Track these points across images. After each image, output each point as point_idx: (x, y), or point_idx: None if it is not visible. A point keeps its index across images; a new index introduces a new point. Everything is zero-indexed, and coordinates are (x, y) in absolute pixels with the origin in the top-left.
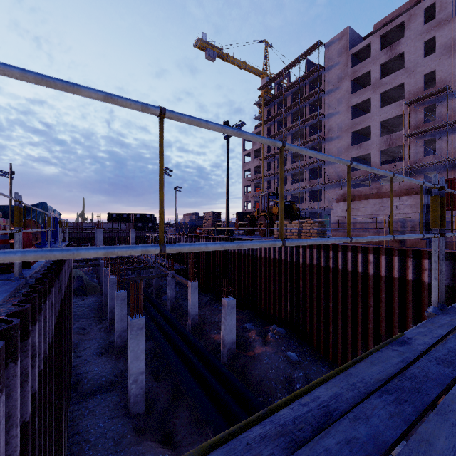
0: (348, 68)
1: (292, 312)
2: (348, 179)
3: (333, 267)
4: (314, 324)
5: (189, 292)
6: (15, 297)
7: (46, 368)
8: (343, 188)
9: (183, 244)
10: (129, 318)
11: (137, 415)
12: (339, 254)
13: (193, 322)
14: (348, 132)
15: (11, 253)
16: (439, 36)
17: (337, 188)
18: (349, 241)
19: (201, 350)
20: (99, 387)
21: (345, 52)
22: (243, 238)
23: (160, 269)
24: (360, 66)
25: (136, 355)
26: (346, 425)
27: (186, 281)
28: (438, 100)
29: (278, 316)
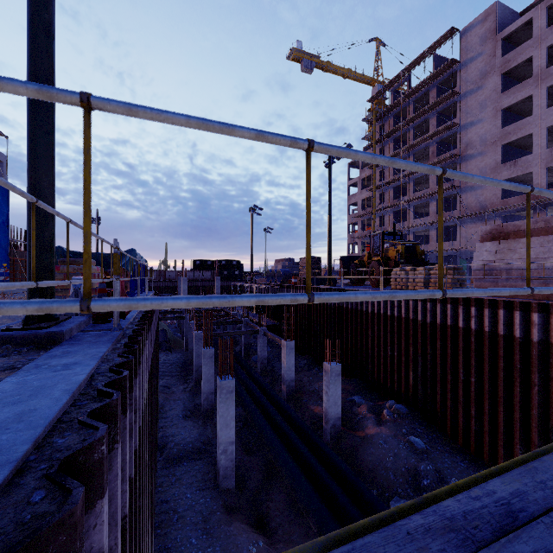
0: (496, 58)
1: (416, 385)
2: (527, 211)
3: (476, 329)
4: (448, 403)
5: (283, 353)
6: (117, 348)
7: (143, 425)
8: (488, 222)
9: (331, 293)
10: (218, 379)
11: (226, 490)
12: (485, 311)
13: (288, 389)
14: (495, 145)
15: (178, 299)
16: None
17: (479, 222)
18: (529, 292)
19: (298, 423)
20: (186, 453)
21: (492, 37)
22: (349, 289)
23: (249, 325)
24: (514, 53)
25: (226, 421)
26: (542, 532)
27: (280, 339)
28: None
29: (396, 390)
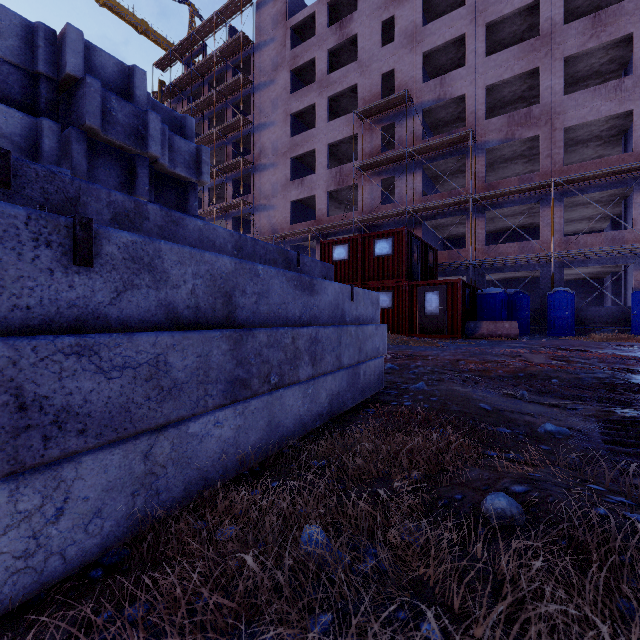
0: (287, 49)
1: None
2: None
3: None
4: None
5: None
6: None
7: None
8: None
9: None
10: None
11: None
12: None
13: None
14: (286, 157)
15: None
16: (400, 16)
17: None
18: None
19: None
20: None
21: (283, 22)
22: None
23: None
24: (302, 49)
25: None
26: None
27: None
28: (398, 118)
29: None
